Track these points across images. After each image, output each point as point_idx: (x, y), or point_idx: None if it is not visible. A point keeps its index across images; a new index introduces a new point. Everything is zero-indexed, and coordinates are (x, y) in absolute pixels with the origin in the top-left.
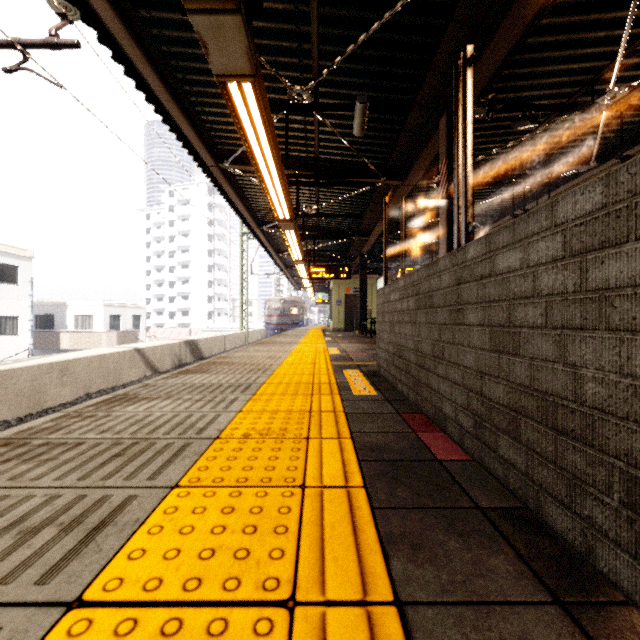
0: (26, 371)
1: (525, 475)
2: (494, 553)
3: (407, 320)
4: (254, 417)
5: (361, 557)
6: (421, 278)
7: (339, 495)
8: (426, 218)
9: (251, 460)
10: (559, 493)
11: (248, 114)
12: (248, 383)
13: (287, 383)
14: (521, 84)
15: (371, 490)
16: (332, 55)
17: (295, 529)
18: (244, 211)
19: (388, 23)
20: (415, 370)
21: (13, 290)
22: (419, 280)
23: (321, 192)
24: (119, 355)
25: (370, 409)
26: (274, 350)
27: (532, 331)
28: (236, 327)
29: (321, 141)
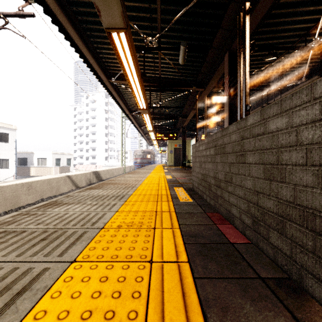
0: (9, 187)
1: (290, 257)
2: (277, 315)
3: (209, 161)
4: (125, 215)
5: (188, 318)
6: (218, 137)
7: (173, 268)
8: (216, 108)
9: (121, 243)
10: (317, 273)
11: (123, 51)
12: (123, 194)
13: (144, 194)
14: (268, 36)
15: (192, 264)
16: (168, 21)
17: (145, 294)
18: (122, 105)
19: (198, 2)
20: (214, 188)
21: (6, 146)
22: (216, 138)
23: (162, 95)
24: (58, 179)
25: (189, 210)
26: (138, 176)
27: (295, 167)
28: (119, 164)
29: (162, 68)
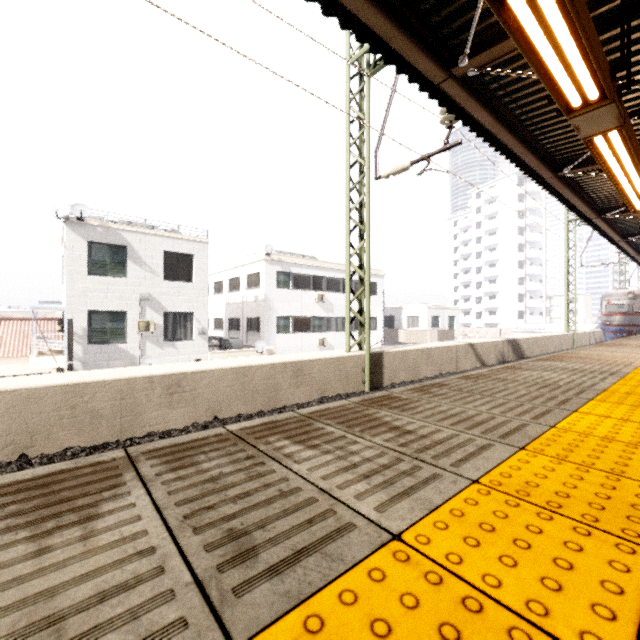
0: (411, 352)
1: None
2: None
3: None
4: (630, 387)
5: None
6: None
7: None
8: None
9: (638, 401)
10: None
11: (608, 145)
12: (611, 371)
13: None
14: None
15: None
16: None
17: None
18: (580, 205)
19: None
20: None
21: (374, 299)
22: None
23: None
24: (458, 347)
25: None
26: (629, 352)
27: None
28: (554, 328)
29: None
